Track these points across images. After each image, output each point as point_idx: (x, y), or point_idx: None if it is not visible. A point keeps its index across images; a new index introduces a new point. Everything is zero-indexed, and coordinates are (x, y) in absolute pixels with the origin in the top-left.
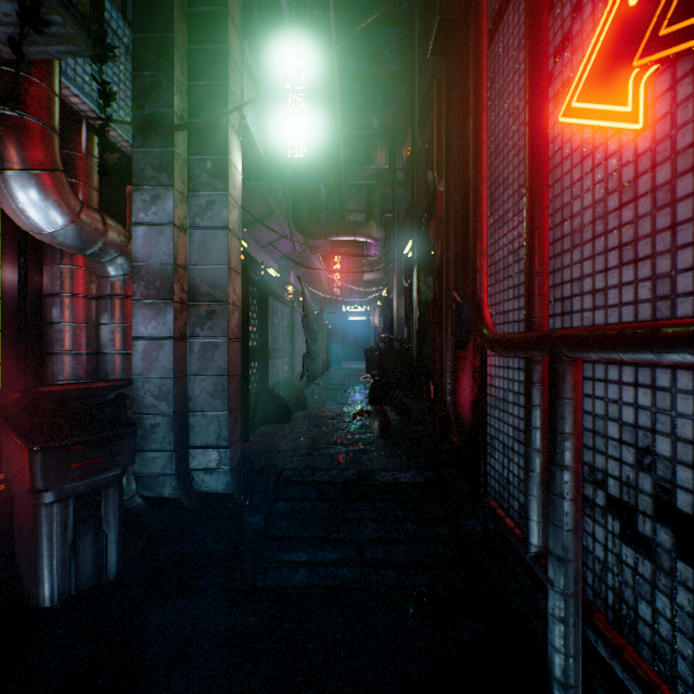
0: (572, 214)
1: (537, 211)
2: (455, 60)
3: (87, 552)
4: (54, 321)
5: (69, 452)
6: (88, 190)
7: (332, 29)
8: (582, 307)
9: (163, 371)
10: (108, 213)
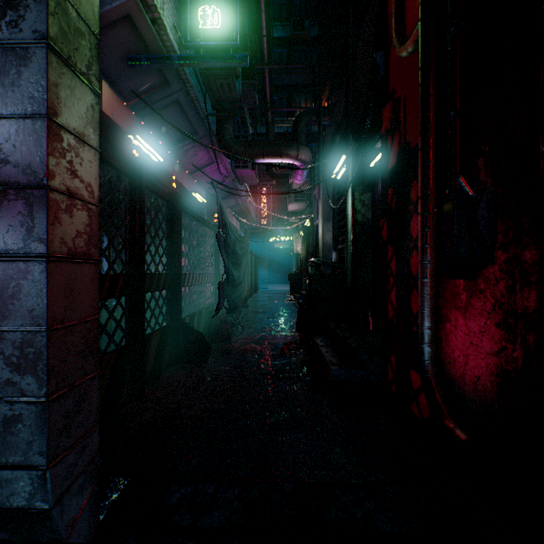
0: None
1: None
2: None
3: None
4: None
5: None
6: None
7: None
8: None
9: None
10: None
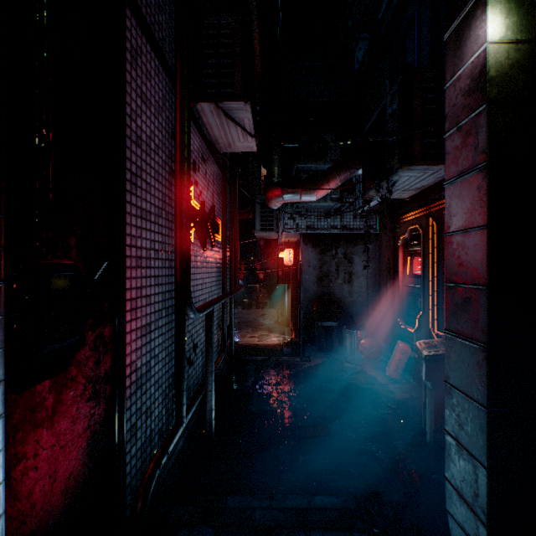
0: None
1: None
2: None
3: None
4: None
5: None
6: None
7: None
8: None
9: None
10: None
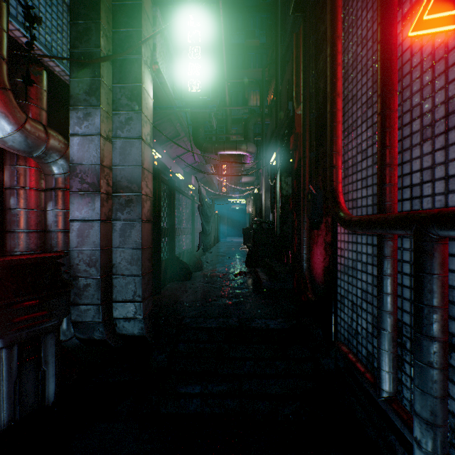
0: (422, 112)
1: (388, 113)
2: (311, 15)
3: (29, 385)
4: (11, 207)
5: (13, 309)
6: (38, 110)
7: (220, 8)
8: (434, 191)
9: (92, 245)
10: (59, 130)
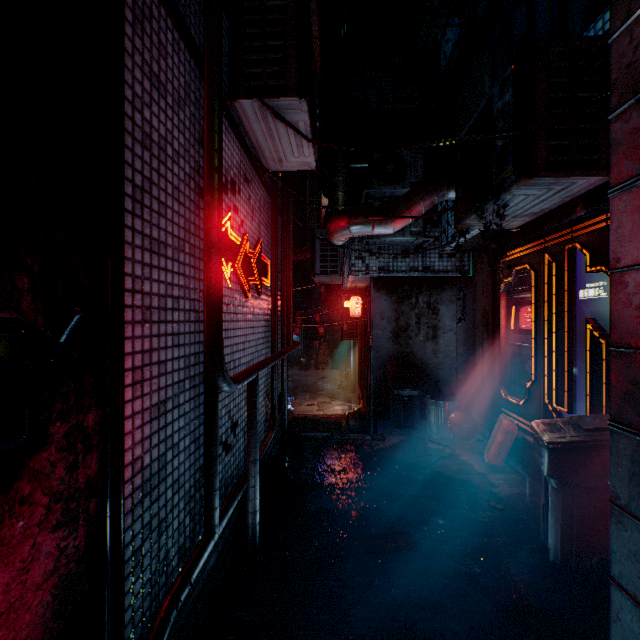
0: None
1: None
2: None
3: None
4: None
5: None
6: None
7: None
8: None
9: None
10: None
